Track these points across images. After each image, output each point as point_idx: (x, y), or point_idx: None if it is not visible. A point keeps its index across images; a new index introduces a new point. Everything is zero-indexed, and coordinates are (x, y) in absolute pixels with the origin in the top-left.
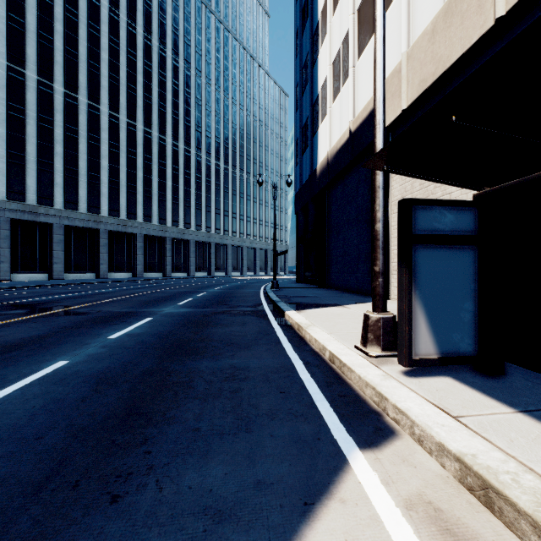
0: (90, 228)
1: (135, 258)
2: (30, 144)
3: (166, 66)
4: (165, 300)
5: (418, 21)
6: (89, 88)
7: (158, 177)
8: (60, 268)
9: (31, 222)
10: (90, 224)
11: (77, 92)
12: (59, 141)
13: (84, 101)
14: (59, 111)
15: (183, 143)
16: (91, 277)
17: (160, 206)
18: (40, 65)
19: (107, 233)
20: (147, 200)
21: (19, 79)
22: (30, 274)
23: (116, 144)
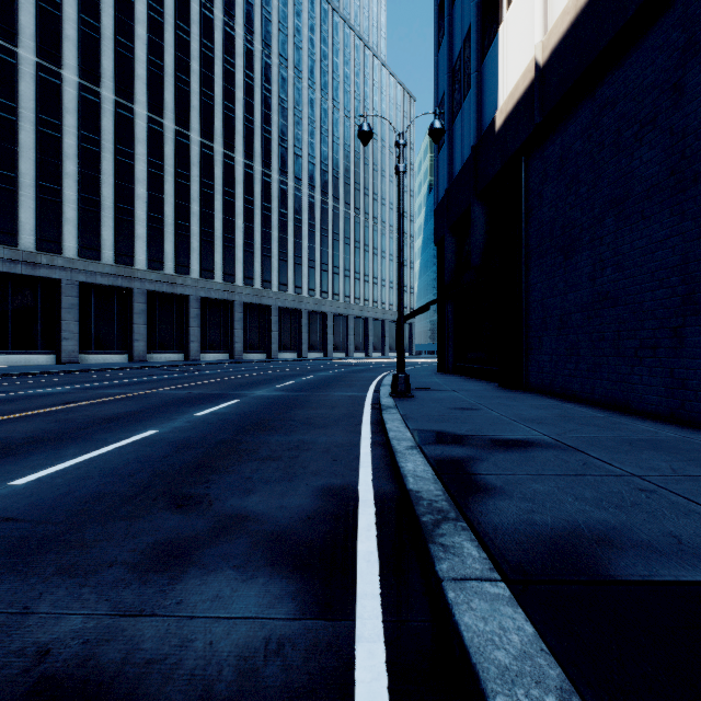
0: (120, 287)
1: (188, 331)
2: (24, 160)
3: (235, 49)
4: (45, 443)
5: None
6: (117, 78)
7: (223, 213)
8: (72, 346)
9: (29, 278)
10: (119, 281)
11: (98, 83)
12: (71, 156)
13: (109, 98)
14: (71, 111)
15: (261, 163)
16: (122, 360)
17: (225, 256)
18: (40, 41)
19: (145, 295)
20: (206, 247)
21: (8, 61)
22: (26, 355)
23: (158, 162)
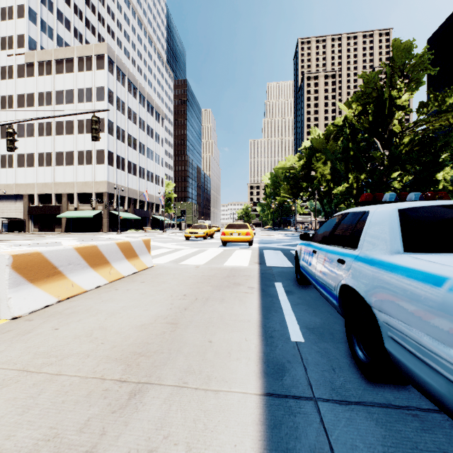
0: None
1: None
2: None
3: None
4: None
5: (2, 180)
6: None
7: None
8: None
9: None
10: None
11: None
12: None
13: None
14: None
15: None
16: None
17: None
18: None
19: None
20: None
21: None
22: None
23: None
